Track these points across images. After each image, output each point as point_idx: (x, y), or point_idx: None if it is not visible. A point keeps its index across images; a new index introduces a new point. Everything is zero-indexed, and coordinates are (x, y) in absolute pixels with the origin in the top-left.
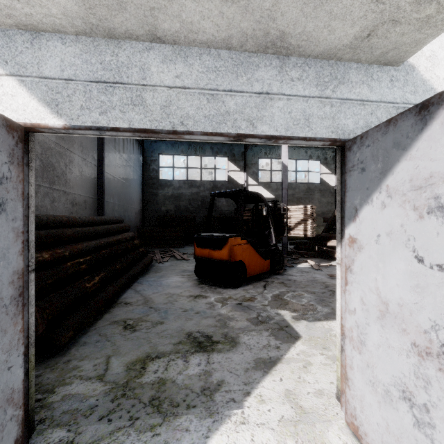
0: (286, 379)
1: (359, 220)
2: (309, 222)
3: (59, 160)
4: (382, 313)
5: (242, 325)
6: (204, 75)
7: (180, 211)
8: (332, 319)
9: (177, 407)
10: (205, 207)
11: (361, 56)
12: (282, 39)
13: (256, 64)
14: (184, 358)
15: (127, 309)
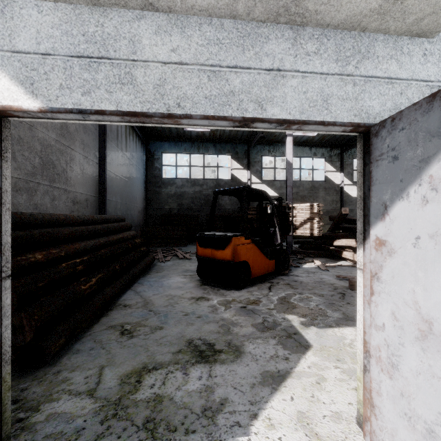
0: (298, 398)
1: (389, 219)
2: (316, 220)
3: (59, 158)
4: (423, 334)
5: (247, 331)
6: (204, 49)
7: (183, 210)
8: (344, 325)
9: (175, 432)
10: (208, 206)
11: (390, 25)
12: (297, 2)
13: (265, 35)
14: (183, 370)
15: (125, 312)
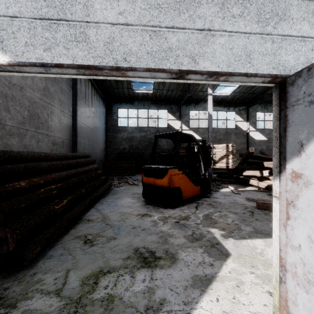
0: (222, 300)
1: (305, 155)
2: (230, 157)
3: (43, 111)
4: None
5: (180, 241)
6: (146, 12)
7: (133, 149)
8: (255, 237)
9: None
10: (151, 146)
11: None
12: None
13: (198, 1)
14: (131, 273)
15: (88, 225)
